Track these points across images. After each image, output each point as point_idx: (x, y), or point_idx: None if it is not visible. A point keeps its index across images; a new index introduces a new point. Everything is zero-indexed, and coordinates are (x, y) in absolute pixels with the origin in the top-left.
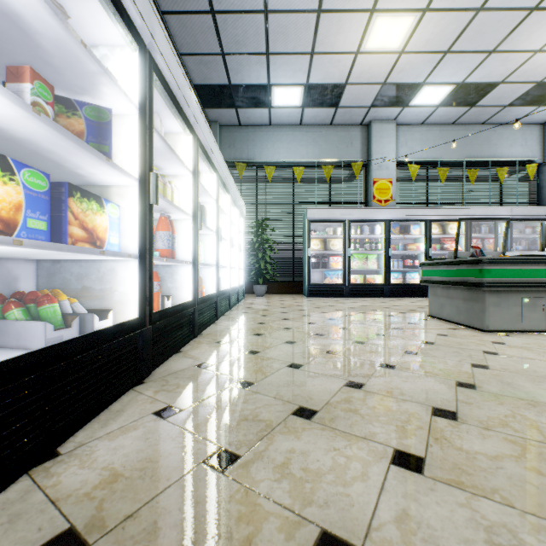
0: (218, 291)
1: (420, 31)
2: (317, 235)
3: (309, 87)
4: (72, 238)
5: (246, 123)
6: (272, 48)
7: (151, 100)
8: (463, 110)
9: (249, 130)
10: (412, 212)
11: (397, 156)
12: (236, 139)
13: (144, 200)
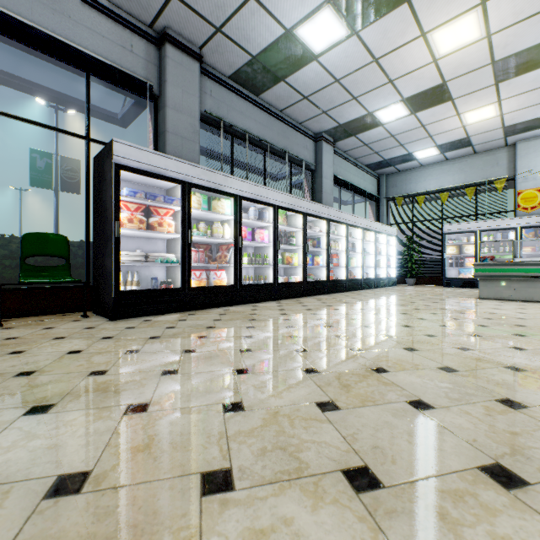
0: (362, 278)
1: (506, 106)
2: (452, 243)
3: (439, 146)
4: (314, 264)
5: (403, 169)
6: (403, 143)
7: (329, 229)
8: None
9: (406, 173)
10: None
11: None
12: (397, 181)
13: (327, 254)
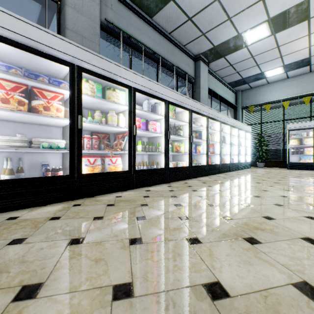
0: (230, 163)
1: None
2: (294, 137)
3: (285, 65)
4: (197, 152)
5: (254, 86)
6: (259, 63)
7: (208, 124)
8: None
9: (256, 89)
10: None
11: None
12: (249, 95)
13: (207, 144)
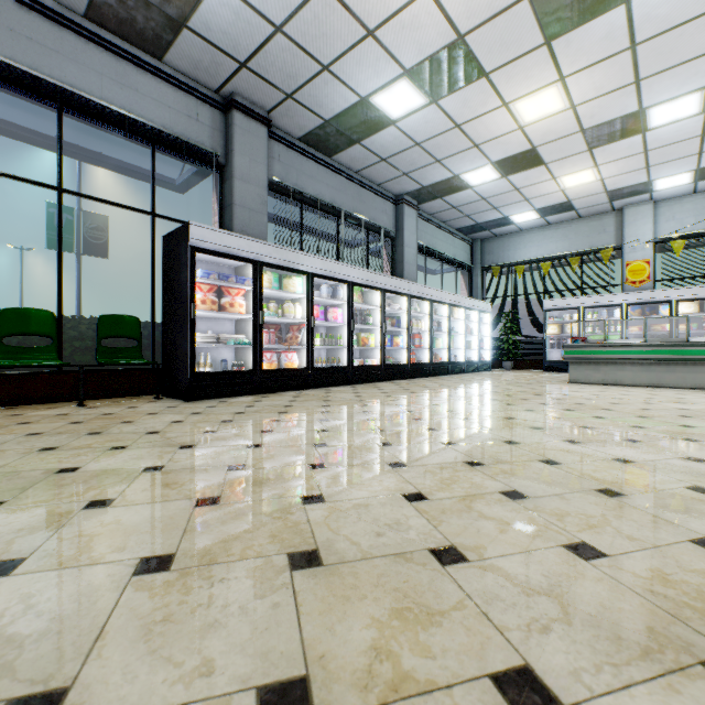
0: (449, 361)
1: (604, 171)
2: (553, 321)
3: (538, 210)
4: (394, 346)
5: (500, 234)
6: (496, 206)
7: (410, 307)
8: None
9: (504, 239)
10: (653, 294)
11: (660, 233)
12: (494, 247)
13: (408, 334)
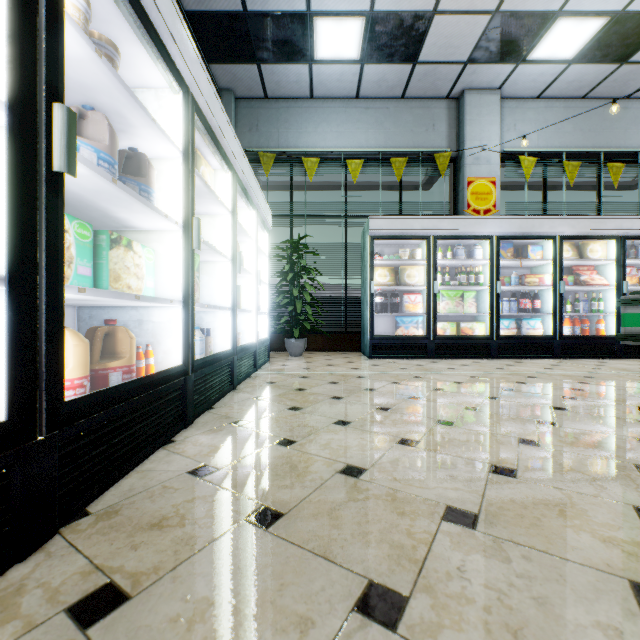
0: (191, 360)
1: None
2: (385, 260)
3: (373, 19)
4: None
5: (275, 93)
6: None
7: None
8: (607, 70)
9: (280, 106)
10: (534, 224)
11: (501, 145)
12: (261, 118)
13: None
